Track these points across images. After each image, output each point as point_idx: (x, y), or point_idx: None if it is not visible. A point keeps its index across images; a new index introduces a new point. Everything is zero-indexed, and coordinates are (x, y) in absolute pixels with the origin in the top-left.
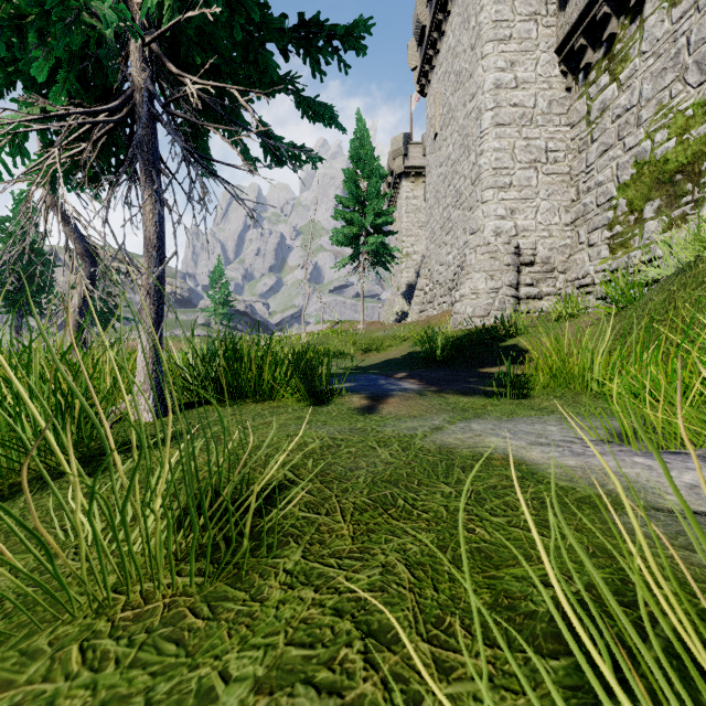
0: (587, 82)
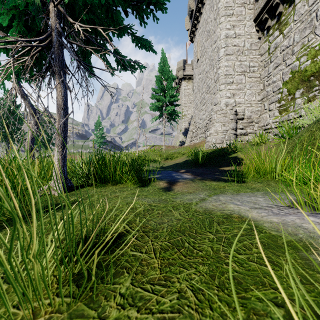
0: (268, 34)
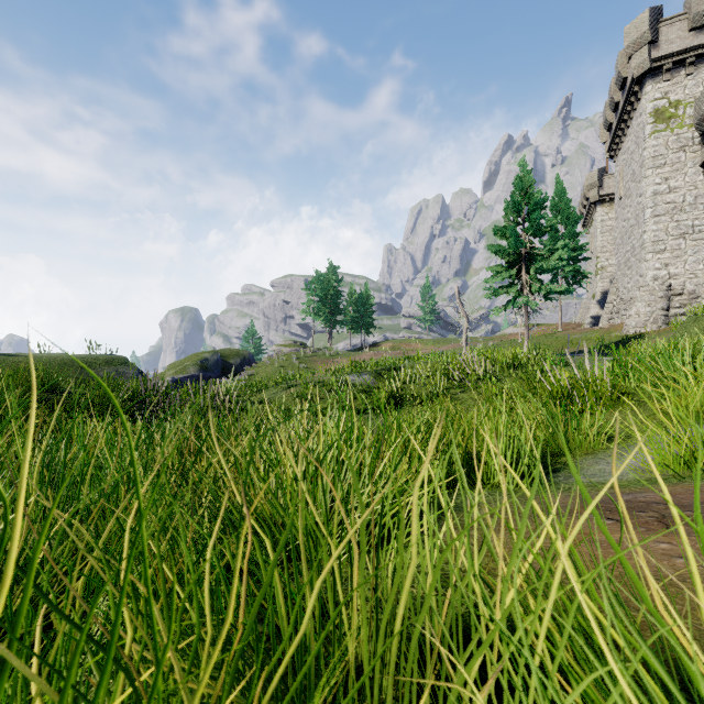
0: None
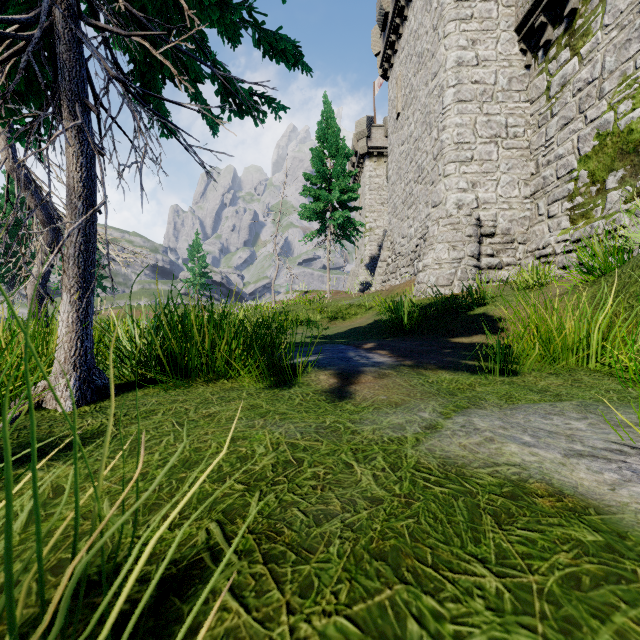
0: (547, 58)
